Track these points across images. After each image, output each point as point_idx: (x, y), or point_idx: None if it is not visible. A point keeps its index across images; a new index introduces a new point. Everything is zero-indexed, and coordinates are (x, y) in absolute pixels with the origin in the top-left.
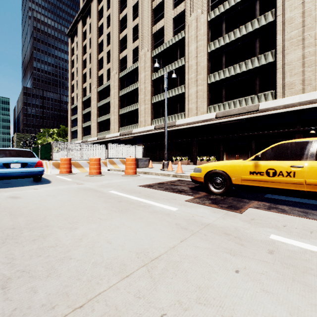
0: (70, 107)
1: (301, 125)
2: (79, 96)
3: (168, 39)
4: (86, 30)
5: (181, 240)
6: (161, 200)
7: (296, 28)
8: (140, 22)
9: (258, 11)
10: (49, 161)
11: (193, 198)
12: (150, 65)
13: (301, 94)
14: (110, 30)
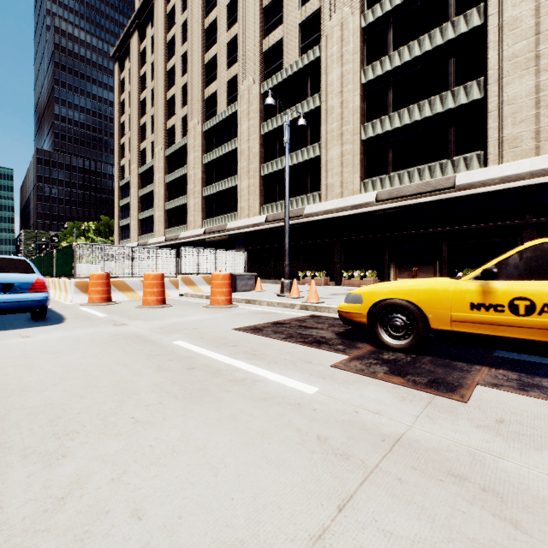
0: (118, 184)
1: (533, 214)
2: (133, 165)
3: (290, 62)
4: (146, 49)
5: (338, 503)
6: (280, 365)
7: (525, 37)
8: (240, 32)
9: (454, 7)
10: (70, 280)
11: (349, 360)
12: (258, 107)
13: (534, 158)
14: (187, 47)
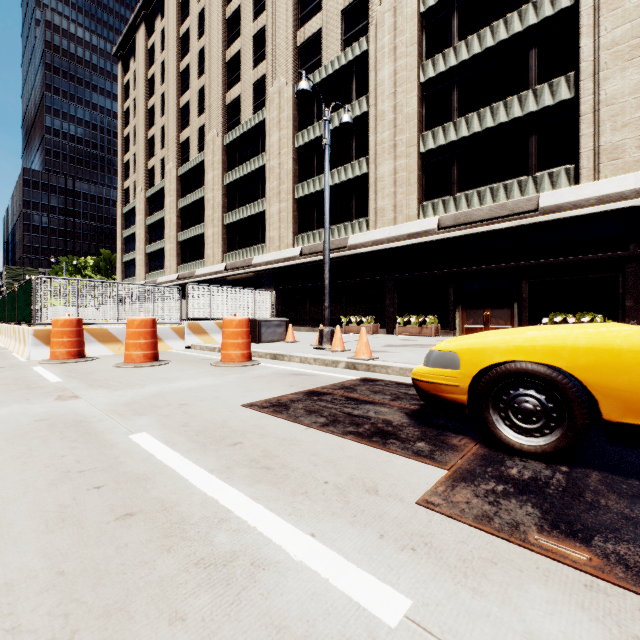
0: (121, 211)
1: (639, 243)
2: (139, 187)
3: (330, 58)
4: (155, 45)
5: None
6: (316, 503)
7: (628, 19)
8: (269, 22)
9: None
10: (28, 327)
11: (449, 485)
12: (291, 114)
13: None
14: (204, 42)
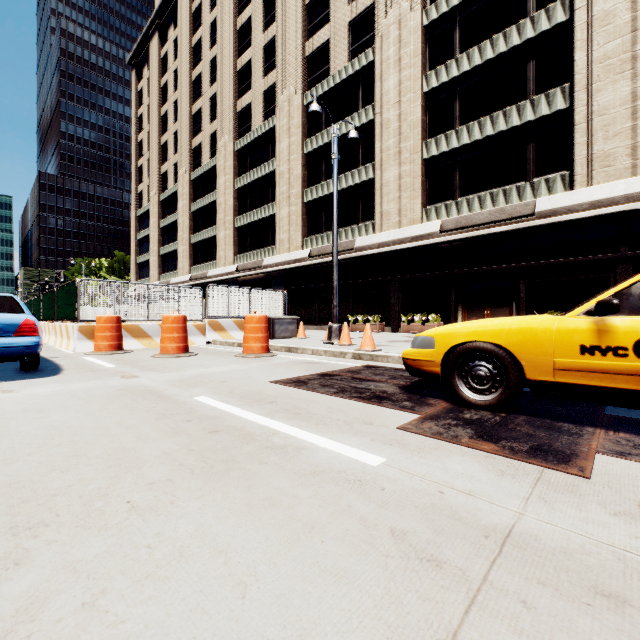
0: (135, 214)
1: (629, 245)
2: (153, 191)
3: (338, 68)
4: (168, 54)
5: None
6: (332, 428)
7: (619, 34)
8: (279, 33)
9: (533, 1)
10: (73, 324)
11: (420, 421)
12: (300, 122)
13: (630, 178)
14: (216, 52)
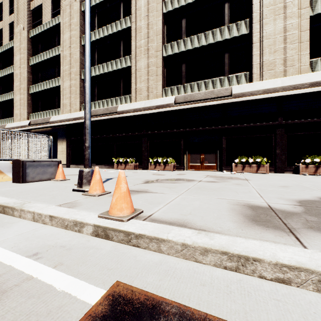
0: None
1: (283, 117)
2: None
3: None
4: None
5: None
6: None
7: None
8: None
9: None
10: None
11: None
12: (78, 21)
13: (283, 78)
14: None
